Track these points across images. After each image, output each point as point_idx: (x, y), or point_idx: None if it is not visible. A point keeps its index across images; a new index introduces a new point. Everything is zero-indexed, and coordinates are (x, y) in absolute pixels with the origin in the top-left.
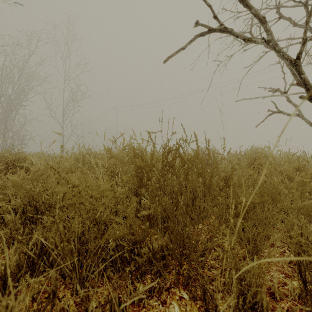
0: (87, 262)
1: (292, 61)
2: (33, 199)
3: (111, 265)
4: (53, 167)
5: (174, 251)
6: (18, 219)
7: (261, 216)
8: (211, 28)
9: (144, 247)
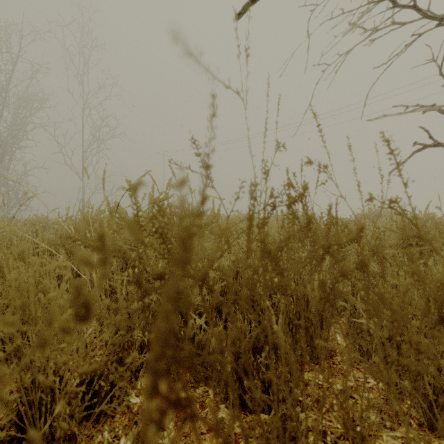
0: None
1: None
2: None
3: None
4: None
5: None
6: None
7: None
8: None
9: None
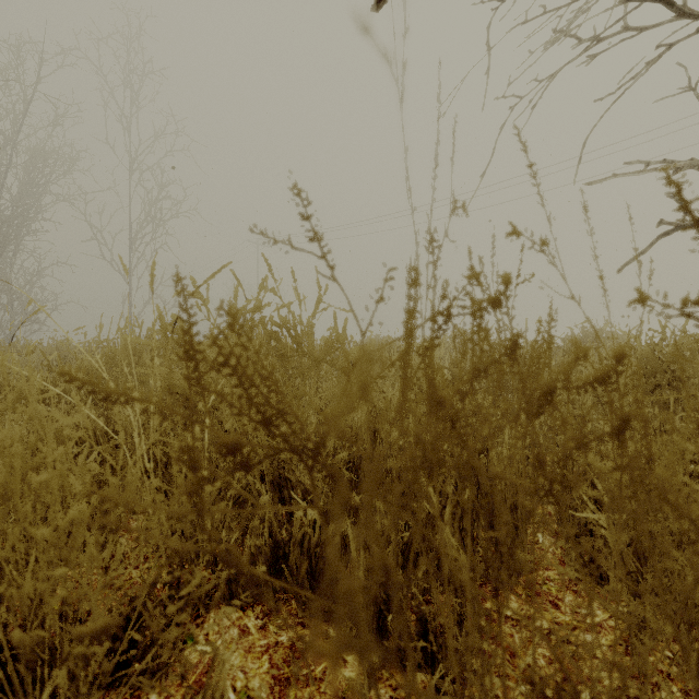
0: None
1: None
2: None
3: None
4: None
5: None
6: None
7: None
8: None
9: None
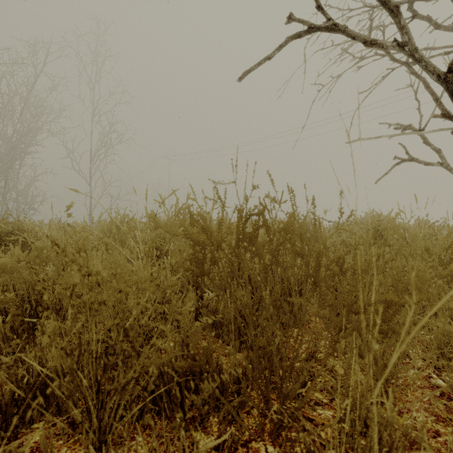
0: (111, 400)
1: (440, 76)
2: (35, 292)
3: (154, 401)
4: (56, 242)
5: (257, 381)
6: (8, 324)
7: (396, 321)
8: (313, 24)
9: (206, 378)
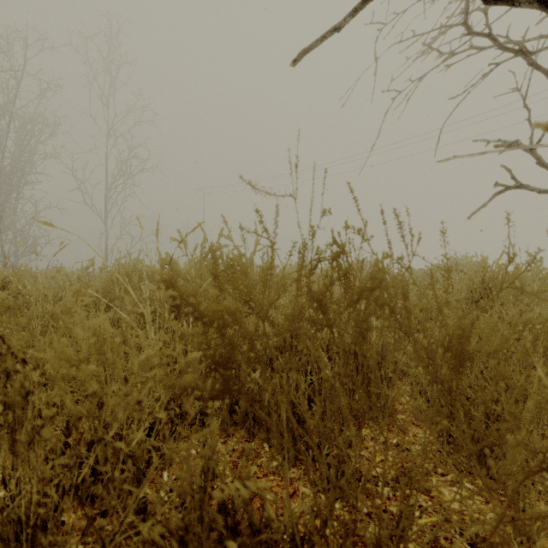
0: None
1: None
2: None
3: None
4: None
5: None
6: None
7: None
8: None
9: None
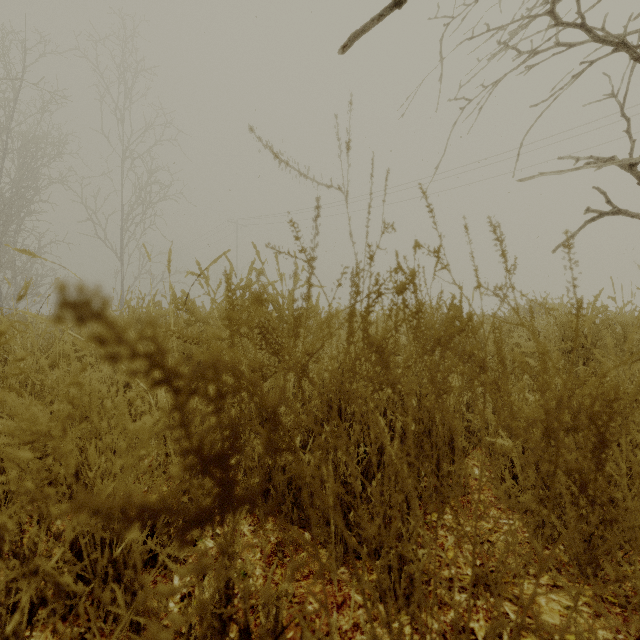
0: None
1: None
2: None
3: None
4: None
5: None
6: None
7: None
8: None
9: None
